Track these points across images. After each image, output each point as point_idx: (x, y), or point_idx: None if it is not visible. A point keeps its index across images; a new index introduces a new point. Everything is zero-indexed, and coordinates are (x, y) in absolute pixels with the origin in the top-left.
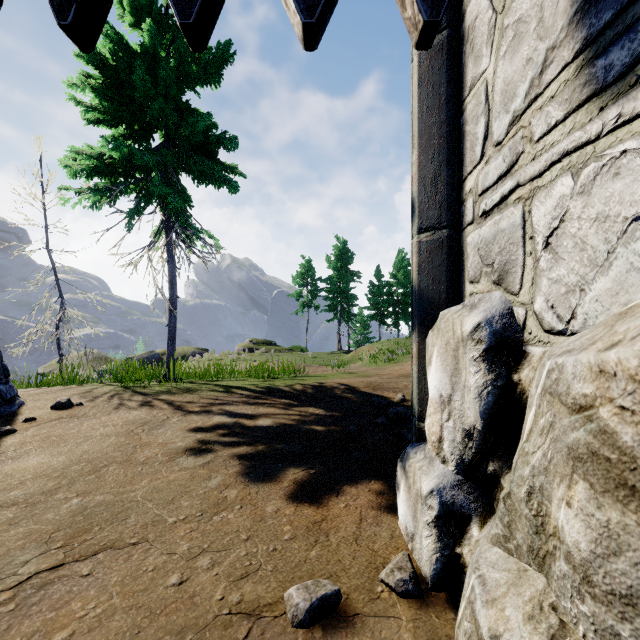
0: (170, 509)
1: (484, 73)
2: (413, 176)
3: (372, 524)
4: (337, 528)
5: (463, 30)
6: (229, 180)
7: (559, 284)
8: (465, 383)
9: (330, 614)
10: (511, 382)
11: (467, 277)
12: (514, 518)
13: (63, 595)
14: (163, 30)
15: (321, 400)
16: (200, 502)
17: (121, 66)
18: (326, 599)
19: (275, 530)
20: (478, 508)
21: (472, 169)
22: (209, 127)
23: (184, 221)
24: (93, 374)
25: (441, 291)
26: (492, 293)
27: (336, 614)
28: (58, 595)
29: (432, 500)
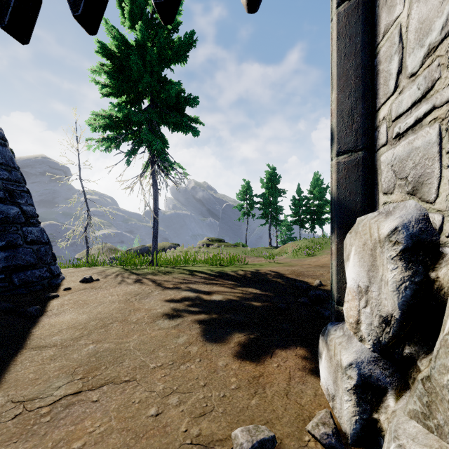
0: (151, 357)
1: (398, 18)
2: (332, 111)
3: (299, 382)
4: (271, 383)
5: None
6: (193, 127)
7: None
8: (382, 277)
9: None
10: (428, 279)
11: (381, 189)
12: (434, 400)
13: (80, 414)
14: (149, 29)
15: (257, 283)
16: (172, 354)
17: (123, 56)
18: (264, 442)
19: (224, 380)
20: (393, 382)
21: (385, 100)
22: (179, 92)
23: (163, 157)
24: (108, 259)
25: (357, 201)
26: (406, 202)
27: None
28: (77, 414)
29: (351, 371)
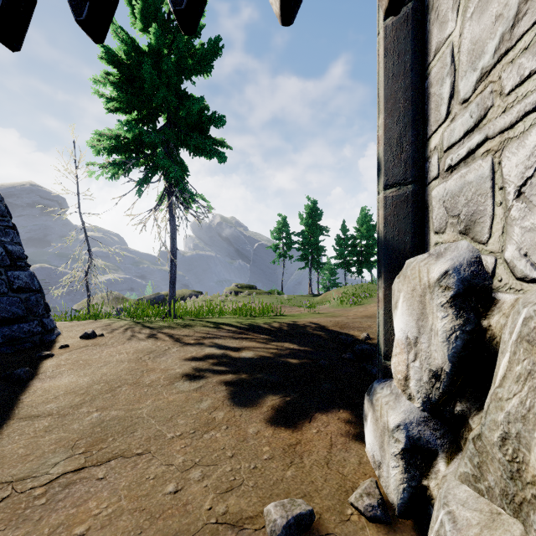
0: (169, 426)
1: (450, 36)
2: (379, 138)
3: (341, 450)
4: (310, 451)
5: (427, 0)
6: (218, 152)
7: (533, 232)
8: (432, 327)
9: (304, 531)
10: (480, 327)
11: (432, 228)
12: (485, 460)
13: (83, 494)
14: (166, 32)
15: (295, 336)
16: (193, 421)
17: (133, 64)
18: (301, 518)
19: (256, 450)
20: (444, 444)
21: (437, 128)
22: (202, 109)
23: (182, 187)
24: (114, 311)
25: (406, 241)
26: (458, 242)
27: (310, 532)
28: (79, 494)
29: (399, 434)
